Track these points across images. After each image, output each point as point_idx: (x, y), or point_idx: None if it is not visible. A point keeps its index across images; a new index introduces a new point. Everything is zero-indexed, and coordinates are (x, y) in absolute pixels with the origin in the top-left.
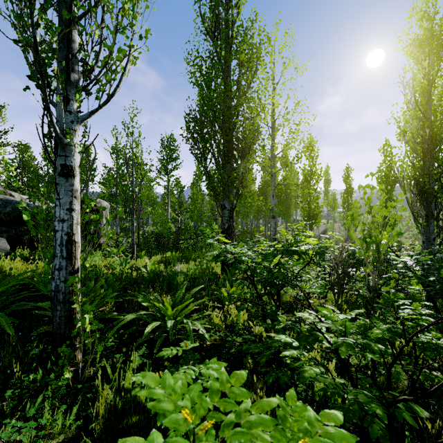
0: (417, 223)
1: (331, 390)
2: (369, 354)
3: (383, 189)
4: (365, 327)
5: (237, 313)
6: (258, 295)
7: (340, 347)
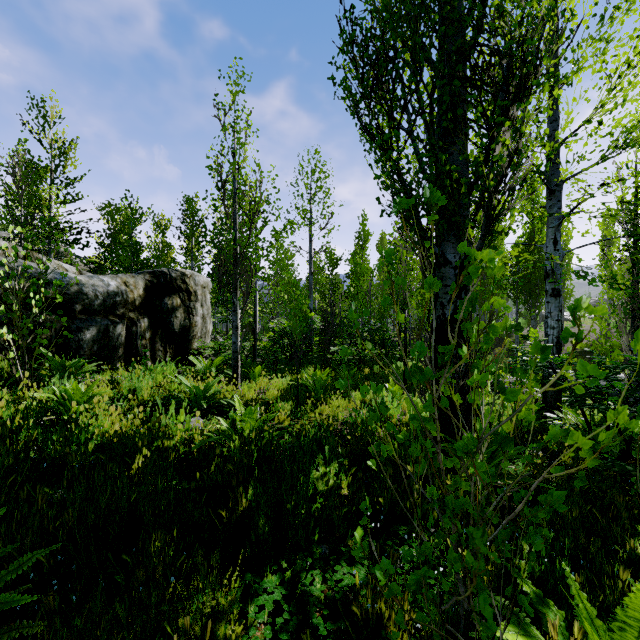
0: None
1: None
2: None
3: None
4: None
5: None
6: None
7: None
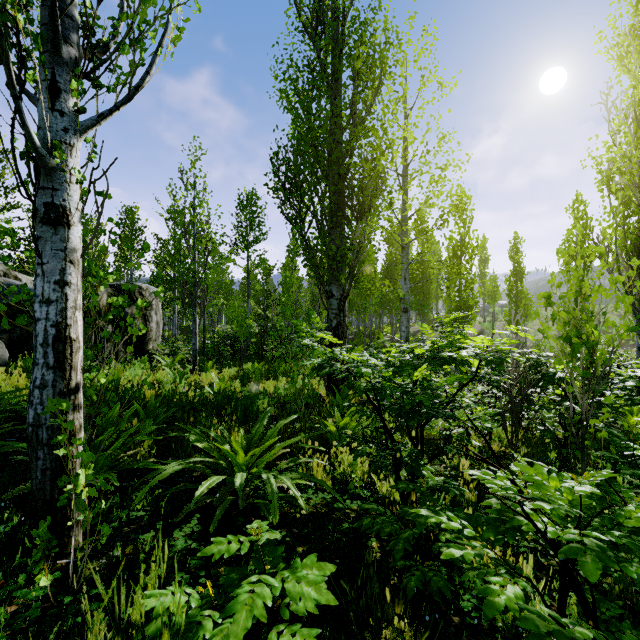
0: (639, 316)
1: (551, 639)
2: (632, 566)
3: (601, 253)
4: (601, 501)
5: (352, 460)
6: (387, 431)
7: (579, 555)
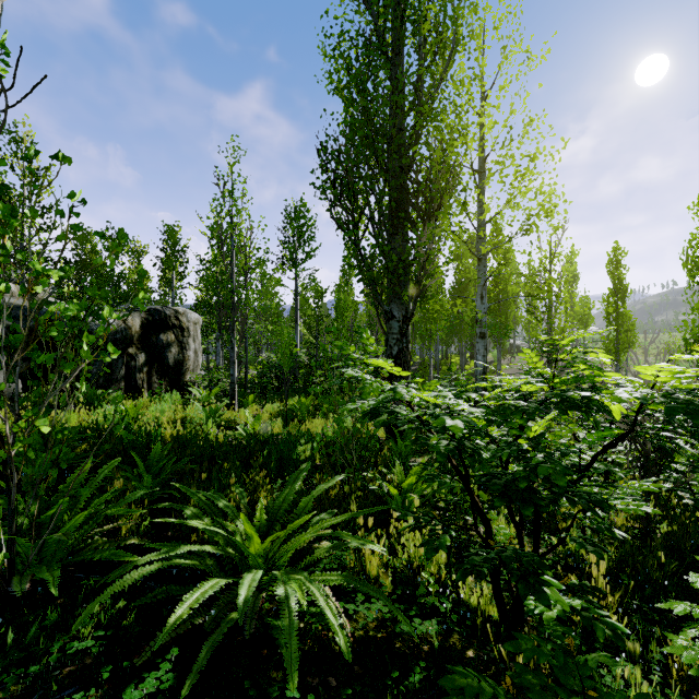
0: None
1: None
2: None
3: None
4: None
5: (424, 551)
6: (478, 511)
7: None
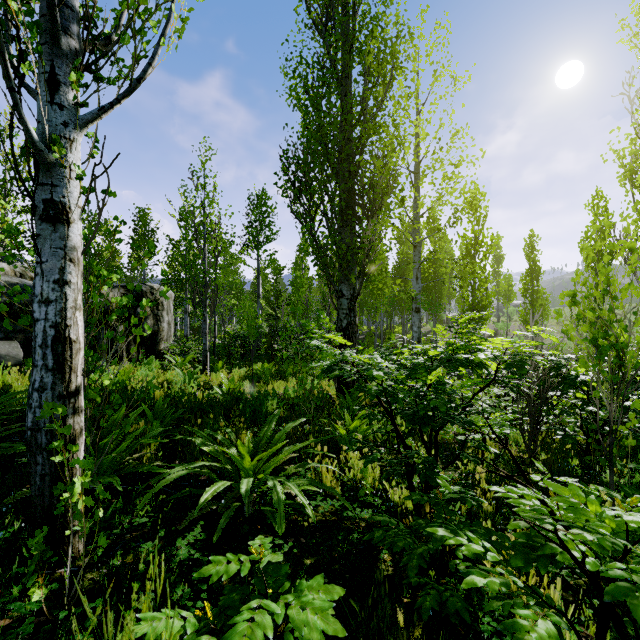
0: None
1: None
2: None
3: (632, 248)
4: None
5: (363, 466)
6: (399, 436)
7: (629, 597)
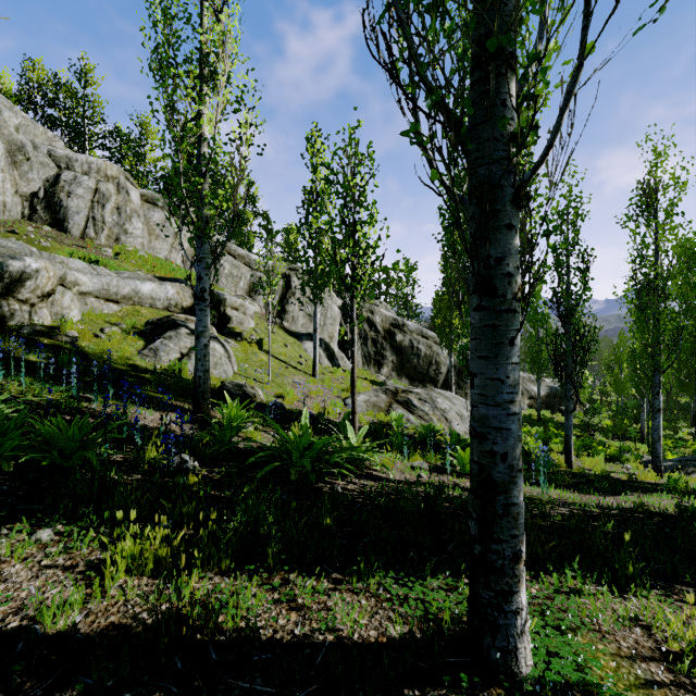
0: None
1: None
2: None
3: None
4: None
5: (690, 447)
6: None
7: None
